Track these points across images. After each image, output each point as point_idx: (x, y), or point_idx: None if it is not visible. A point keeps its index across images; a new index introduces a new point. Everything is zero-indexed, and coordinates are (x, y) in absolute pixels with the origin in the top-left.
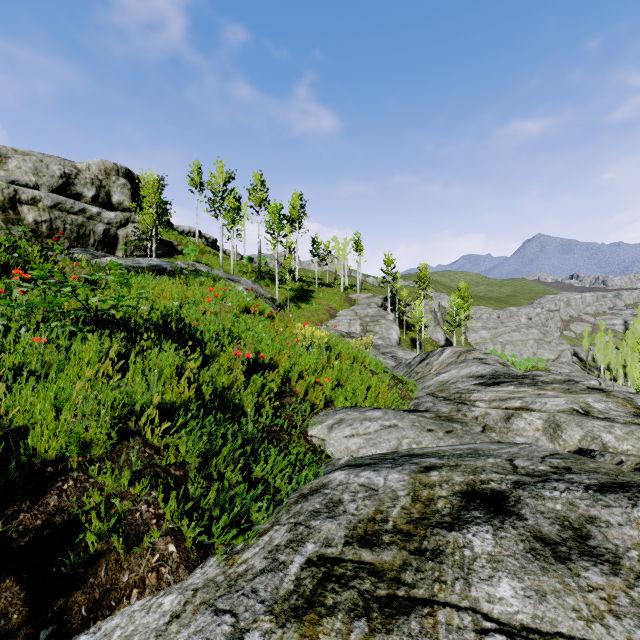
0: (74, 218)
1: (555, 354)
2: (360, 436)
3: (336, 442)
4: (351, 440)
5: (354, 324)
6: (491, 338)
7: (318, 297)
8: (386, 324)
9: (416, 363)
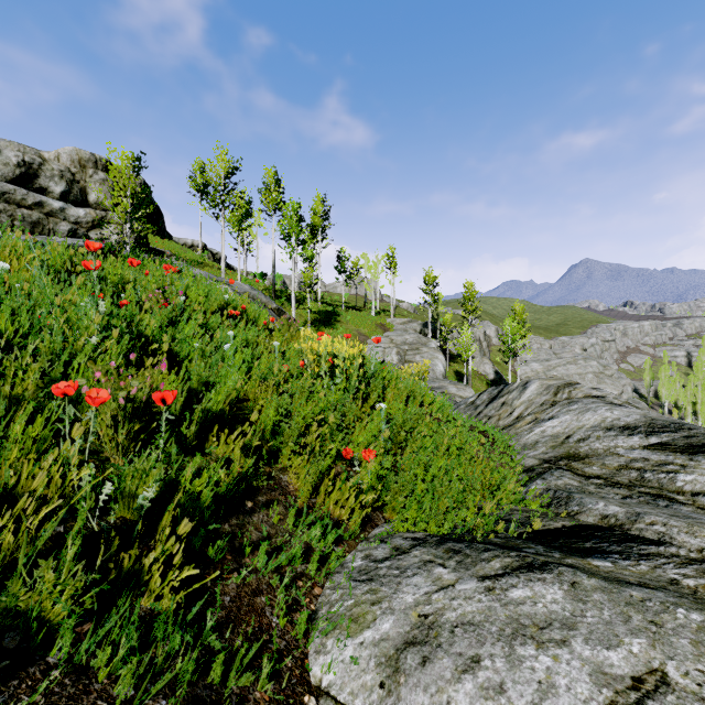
0: (26, 213)
1: (618, 390)
2: None
3: None
4: None
5: (389, 353)
6: (544, 371)
7: (345, 321)
8: (429, 353)
9: (484, 402)
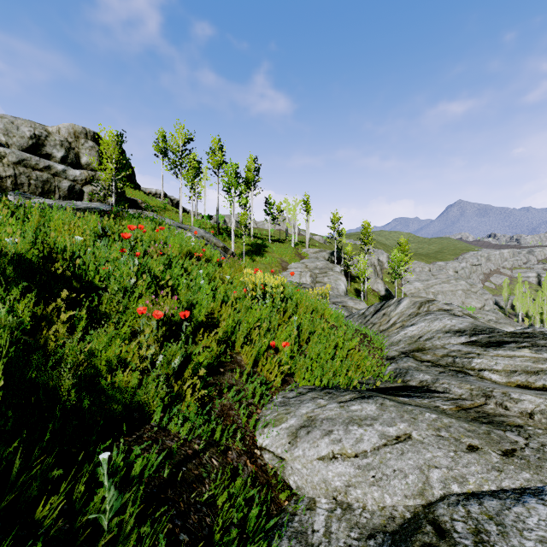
0: (39, 174)
1: (481, 303)
2: (348, 459)
3: (304, 468)
4: (332, 467)
5: (304, 275)
6: (424, 289)
7: (271, 251)
8: (334, 275)
9: (371, 313)
